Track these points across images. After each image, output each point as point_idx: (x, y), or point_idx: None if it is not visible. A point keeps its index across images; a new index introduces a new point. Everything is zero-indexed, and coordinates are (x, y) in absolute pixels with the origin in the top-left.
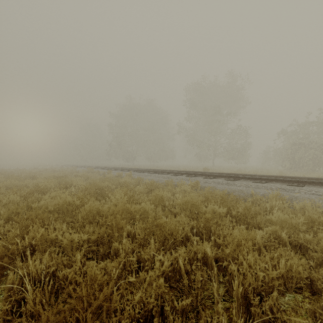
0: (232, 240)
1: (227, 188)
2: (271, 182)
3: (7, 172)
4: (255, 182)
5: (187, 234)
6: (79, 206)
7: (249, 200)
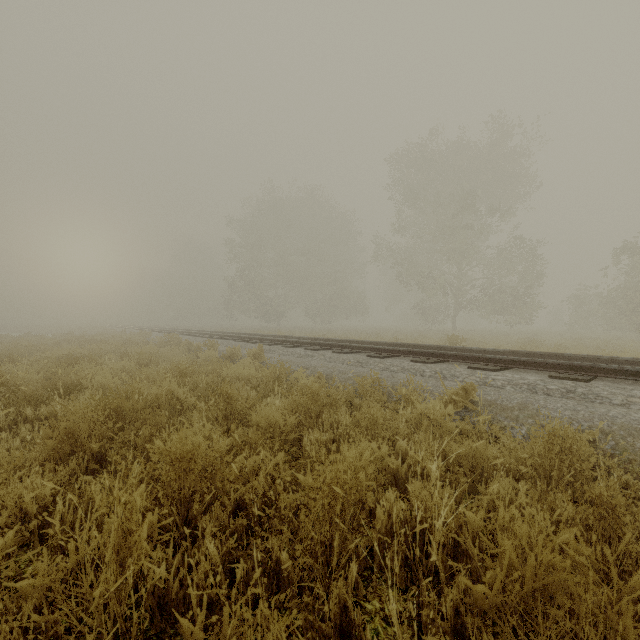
0: None
1: (590, 415)
2: None
3: None
4: None
5: None
6: None
7: None
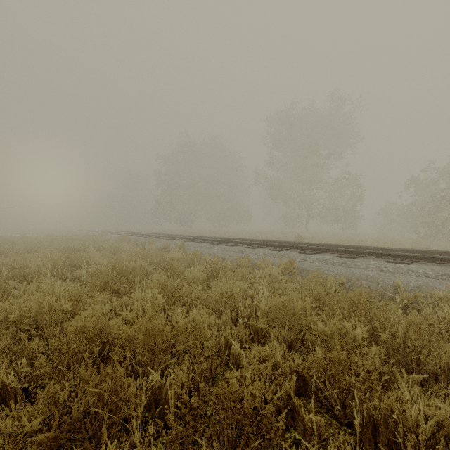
0: (409, 430)
1: (345, 272)
2: (420, 263)
3: (4, 241)
4: (392, 263)
5: (290, 399)
6: (75, 312)
7: (398, 301)
